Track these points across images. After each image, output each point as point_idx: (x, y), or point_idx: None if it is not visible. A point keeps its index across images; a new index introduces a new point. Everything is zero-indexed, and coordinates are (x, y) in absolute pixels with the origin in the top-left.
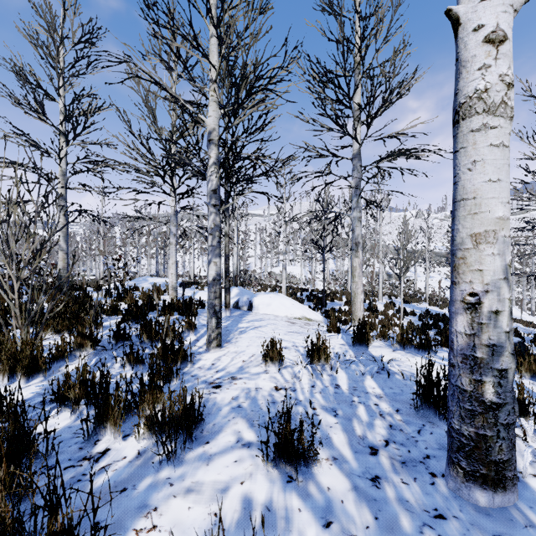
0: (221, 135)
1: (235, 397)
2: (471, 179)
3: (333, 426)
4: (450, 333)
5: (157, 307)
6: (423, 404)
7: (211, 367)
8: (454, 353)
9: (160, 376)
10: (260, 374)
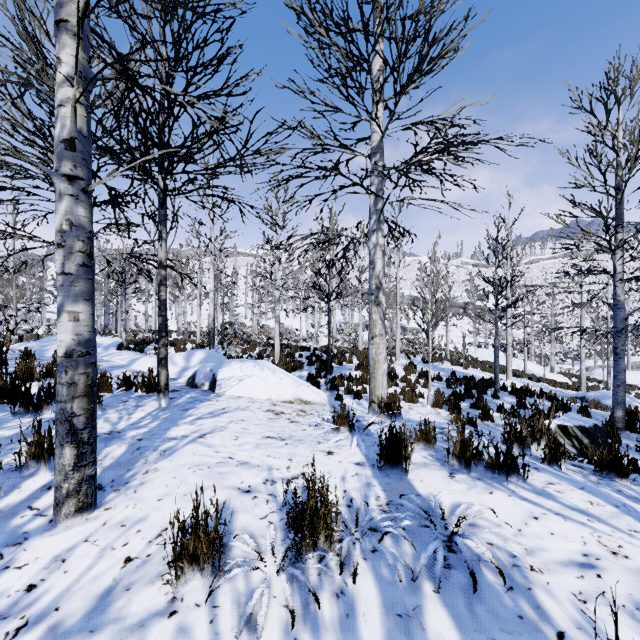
0: (84, 8)
1: None
2: None
3: None
4: None
5: None
6: None
7: (15, 605)
8: None
9: None
10: (150, 625)
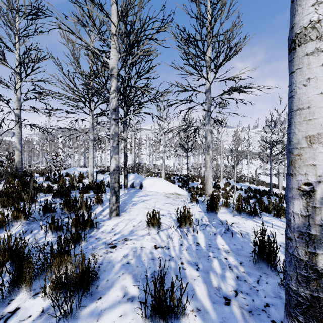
0: (119, 71)
1: (126, 255)
2: (306, 93)
3: (196, 279)
4: (288, 213)
5: (75, 188)
6: (259, 258)
7: (111, 231)
8: (291, 229)
9: (71, 240)
10: (145, 236)
